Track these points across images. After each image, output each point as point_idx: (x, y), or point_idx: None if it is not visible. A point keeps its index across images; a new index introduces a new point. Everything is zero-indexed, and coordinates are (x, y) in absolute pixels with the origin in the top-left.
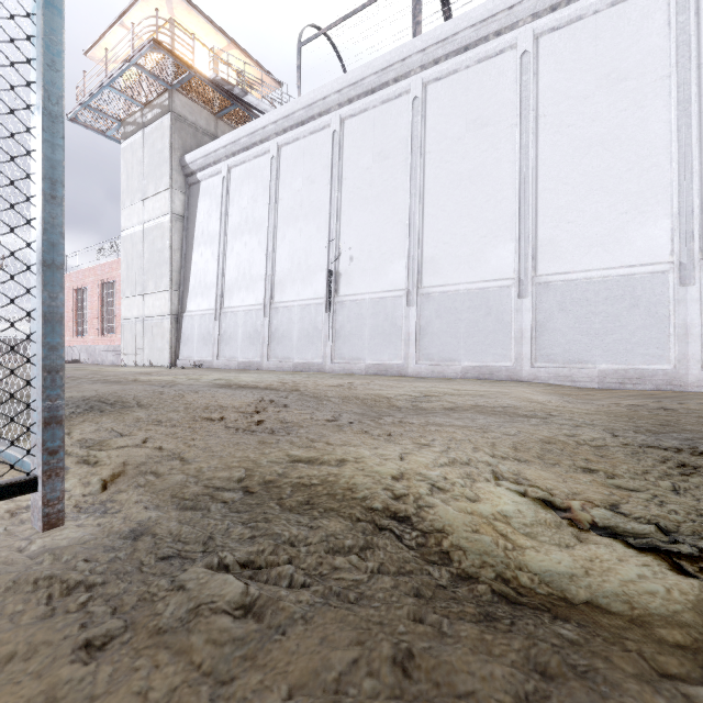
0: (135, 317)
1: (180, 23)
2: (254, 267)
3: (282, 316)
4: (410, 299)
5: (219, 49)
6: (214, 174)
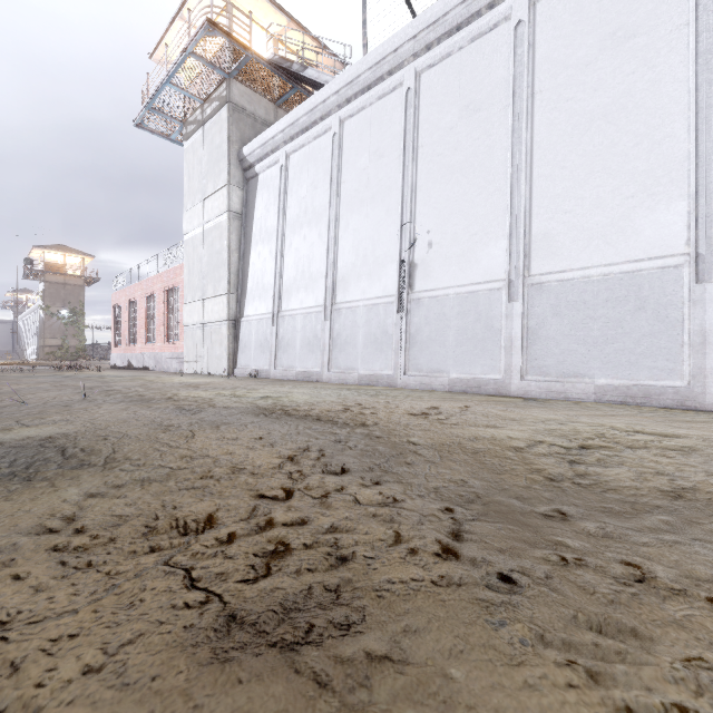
0: (196, 324)
1: (238, 6)
2: (313, 263)
3: (345, 319)
4: (512, 292)
5: (278, 31)
6: (272, 164)
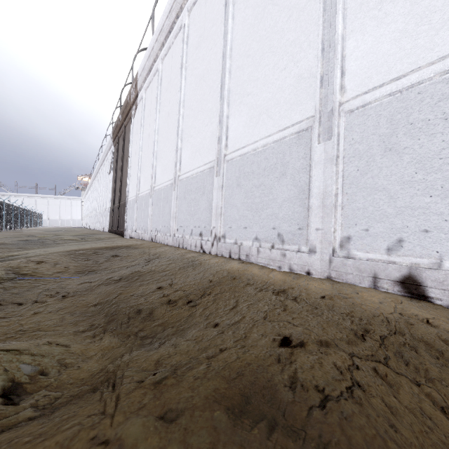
0: None
1: None
2: None
3: None
4: None
5: None
6: None
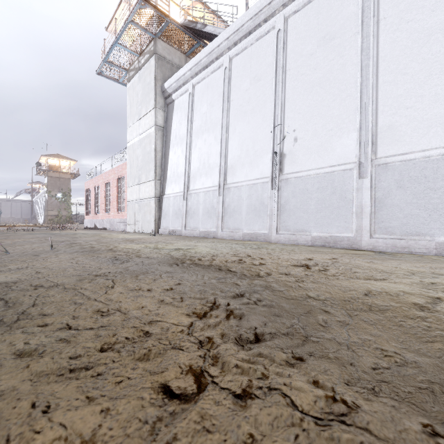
0: (134, 200)
1: None
2: (211, 157)
3: (233, 195)
4: (362, 171)
5: (187, 7)
6: (183, 92)
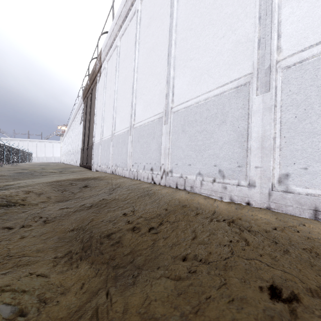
0: None
1: None
2: None
3: None
4: None
5: None
6: None
